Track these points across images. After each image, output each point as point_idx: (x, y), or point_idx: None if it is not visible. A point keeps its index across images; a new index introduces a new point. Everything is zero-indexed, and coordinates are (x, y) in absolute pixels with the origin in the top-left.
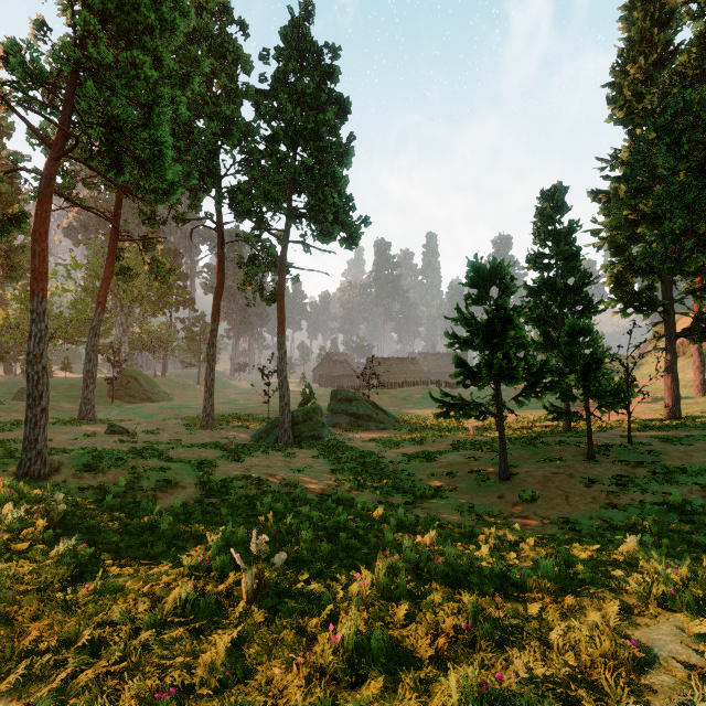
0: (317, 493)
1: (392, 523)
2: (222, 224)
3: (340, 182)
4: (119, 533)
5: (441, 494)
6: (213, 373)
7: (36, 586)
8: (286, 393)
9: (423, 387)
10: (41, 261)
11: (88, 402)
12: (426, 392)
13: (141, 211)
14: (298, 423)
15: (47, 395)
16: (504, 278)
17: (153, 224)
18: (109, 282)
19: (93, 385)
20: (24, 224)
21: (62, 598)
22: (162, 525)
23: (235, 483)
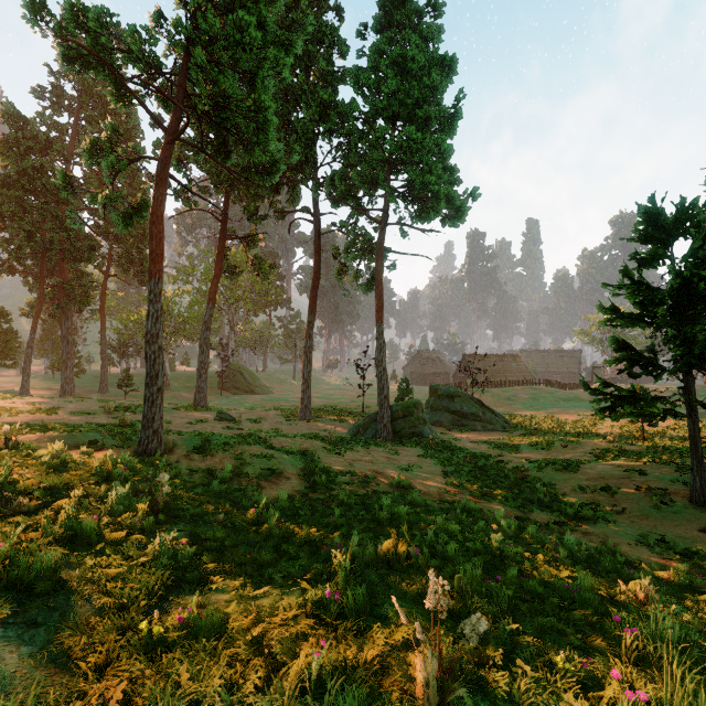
0: (434, 498)
1: (561, 553)
2: (318, 215)
3: (446, 149)
4: (224, 525)
5: (604, 516)
6: (310, 365)
7: (119, 600)
8: (385, 385)
9: (530, 387)
10: (157, 243)
11: (201, 390)
12: (534, 392)
13: (245, 208)
14: (397, 418)
15: (163, 375)
16: (697, 225)
17: (256, 220)
18: (218, 279)
19: (205, 375)
20: (146, 213)
21: (145, 630)
22: (270, 522)
23: (340, 478)
